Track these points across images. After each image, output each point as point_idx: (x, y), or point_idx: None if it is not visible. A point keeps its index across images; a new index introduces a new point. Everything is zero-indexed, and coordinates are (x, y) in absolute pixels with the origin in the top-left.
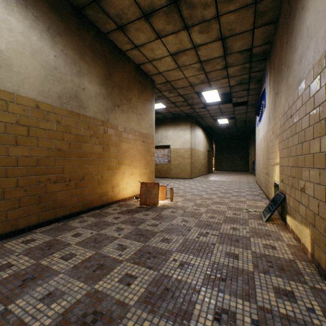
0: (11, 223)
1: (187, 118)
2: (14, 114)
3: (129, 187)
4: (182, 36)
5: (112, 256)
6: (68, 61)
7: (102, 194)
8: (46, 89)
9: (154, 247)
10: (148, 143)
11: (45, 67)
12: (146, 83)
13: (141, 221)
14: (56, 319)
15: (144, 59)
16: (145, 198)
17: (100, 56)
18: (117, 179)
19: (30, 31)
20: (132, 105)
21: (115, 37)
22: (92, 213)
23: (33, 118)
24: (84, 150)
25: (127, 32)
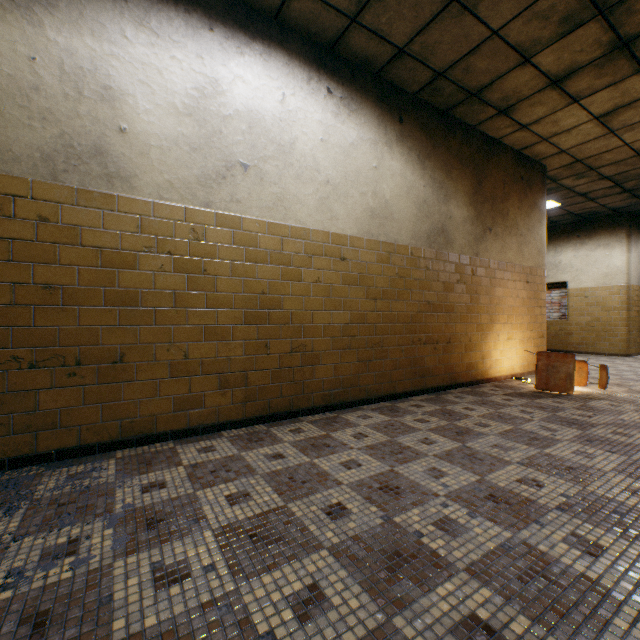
0: (393, 385)
1: (615, 219)
2: (394, 266)
3: (504, 359)
4: (629, 84)
5: (541, 434)
6: (435, 187)
7: (469, 366)
8: (417, 231)
9: (602, 437)
10: (534, 284)
11: (416, 204)
12: (531, 177)
13: (554, 408)
14: (523, 460)
15: (533, 140)
16: (545, 379)
17: (467, 162)
18: (488, 344)
19: (405, 168)
20: (509, 223)
21: (489, 126)
22: (461, 390)
23: (407, 267)
24: (450, 301)
25: (511, 114)
